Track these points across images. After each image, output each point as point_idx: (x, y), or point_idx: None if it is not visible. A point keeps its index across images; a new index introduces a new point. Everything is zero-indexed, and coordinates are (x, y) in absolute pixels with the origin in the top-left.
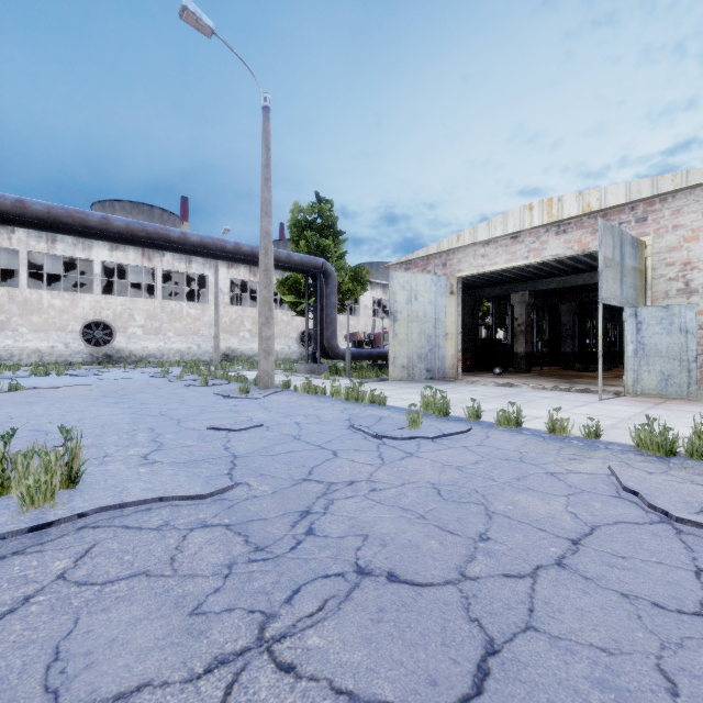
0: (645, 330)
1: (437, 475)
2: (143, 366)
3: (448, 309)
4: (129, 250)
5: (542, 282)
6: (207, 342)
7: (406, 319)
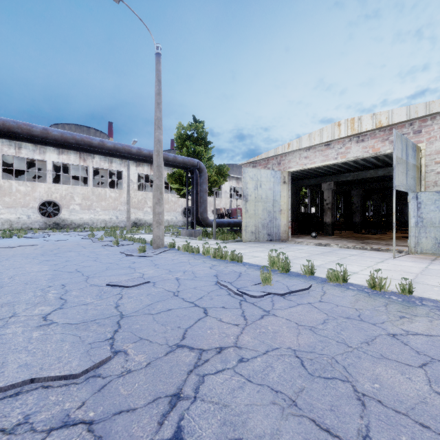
0: (423, 208)
1: (295, 338)
2: (79, 230)
3: (282, 193)
4: (70, 154)
5: (342, 176)
6: (122, 214)
7: (254, 200)
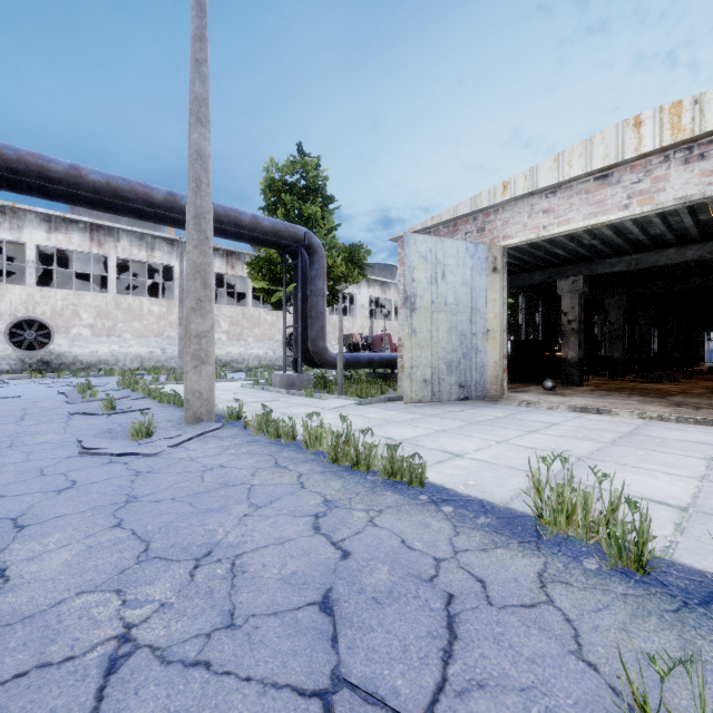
0: None
1: None
2: (84, 375)
3: (490, 293)
4: (72, 233)
5: (603, 263)
6: (173, 345)
7: (430, 307)
